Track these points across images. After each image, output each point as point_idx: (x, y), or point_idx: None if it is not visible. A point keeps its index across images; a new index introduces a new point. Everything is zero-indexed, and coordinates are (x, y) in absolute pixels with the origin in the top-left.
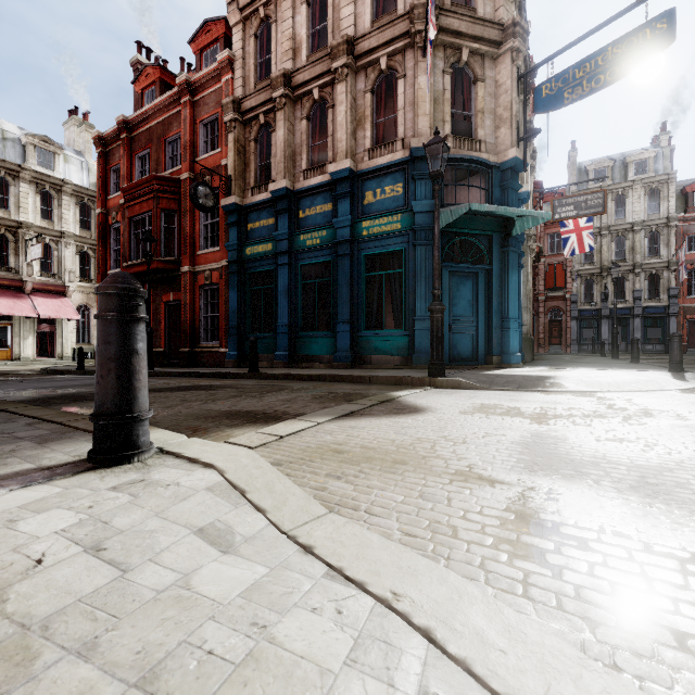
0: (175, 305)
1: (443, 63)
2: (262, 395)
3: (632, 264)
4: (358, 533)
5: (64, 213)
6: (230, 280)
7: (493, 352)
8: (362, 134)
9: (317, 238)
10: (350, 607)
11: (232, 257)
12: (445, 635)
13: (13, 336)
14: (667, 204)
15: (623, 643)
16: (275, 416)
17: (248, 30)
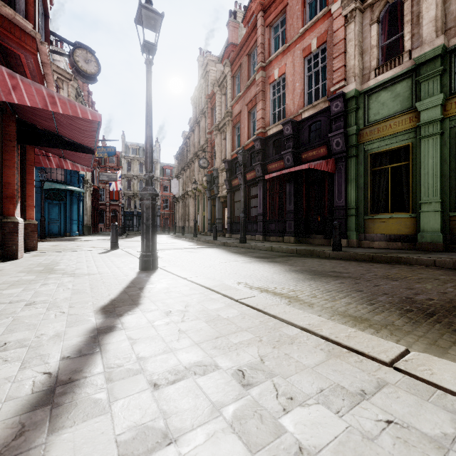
0: None
1: None
2: None
3: None
4: None
5: None
6: None
7: (67, 232)
8: None
9: None
10: None
11: None
12: None
13: None
14: (157, 171)
15: None
16: None
17: None
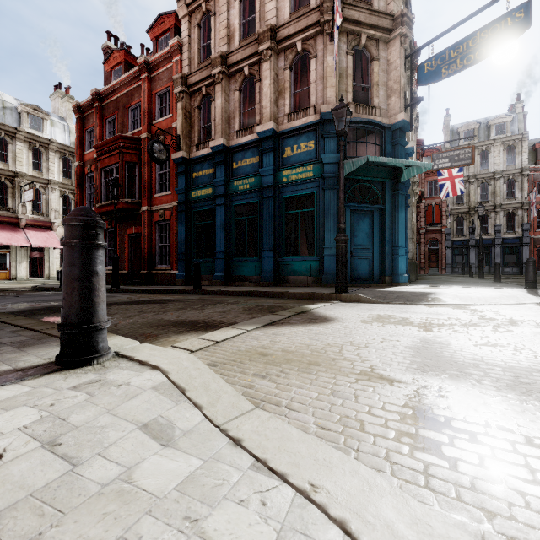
0: (136, 237)
1: (346, 46)
2: (203, 308)
3: (494, 204)
4: (280, 427)
5: (51, 165)
6: (179, 217)
7: (386, 273)
8: (282, 102)
9: (247, 184)
10: (273, 498)
11: (181, 199)
12: (359, 527)
13: (11, 261)
14: (521, 158)
15: (520, 535)
16: (213, 325)
17: (193, 22)
